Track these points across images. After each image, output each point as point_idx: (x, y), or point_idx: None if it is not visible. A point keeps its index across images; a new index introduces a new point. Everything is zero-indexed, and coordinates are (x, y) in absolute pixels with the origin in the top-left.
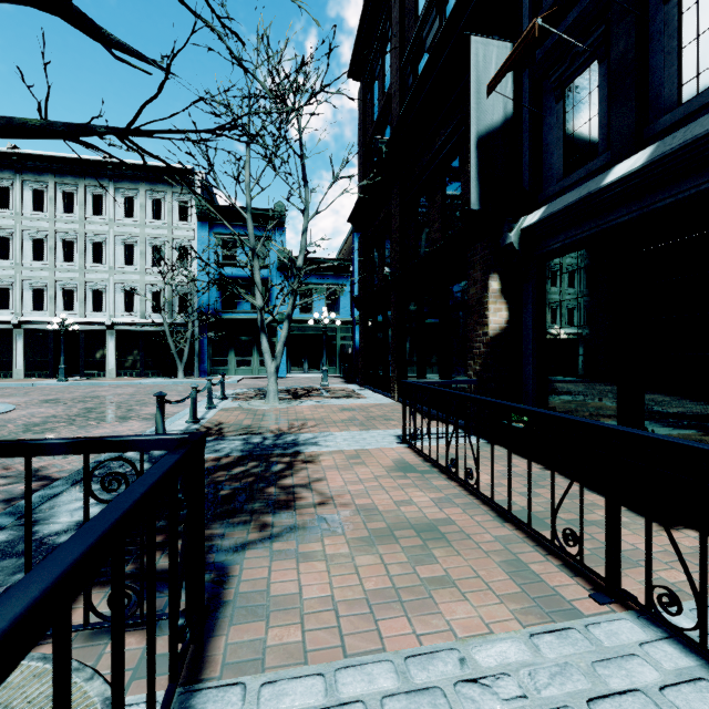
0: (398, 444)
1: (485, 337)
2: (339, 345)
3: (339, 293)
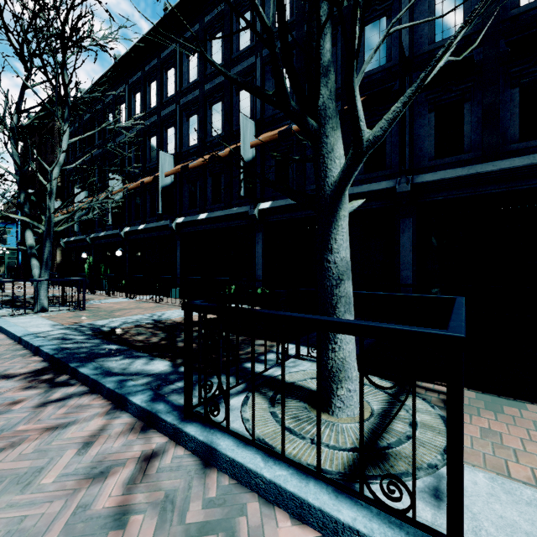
0: (30, 286)
1: (56, 263)
2: (7, 262)
3: (7, 232)
